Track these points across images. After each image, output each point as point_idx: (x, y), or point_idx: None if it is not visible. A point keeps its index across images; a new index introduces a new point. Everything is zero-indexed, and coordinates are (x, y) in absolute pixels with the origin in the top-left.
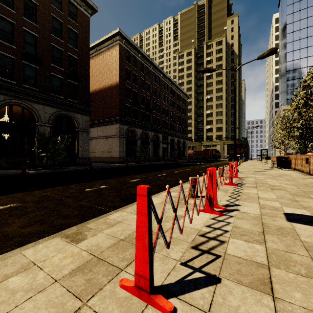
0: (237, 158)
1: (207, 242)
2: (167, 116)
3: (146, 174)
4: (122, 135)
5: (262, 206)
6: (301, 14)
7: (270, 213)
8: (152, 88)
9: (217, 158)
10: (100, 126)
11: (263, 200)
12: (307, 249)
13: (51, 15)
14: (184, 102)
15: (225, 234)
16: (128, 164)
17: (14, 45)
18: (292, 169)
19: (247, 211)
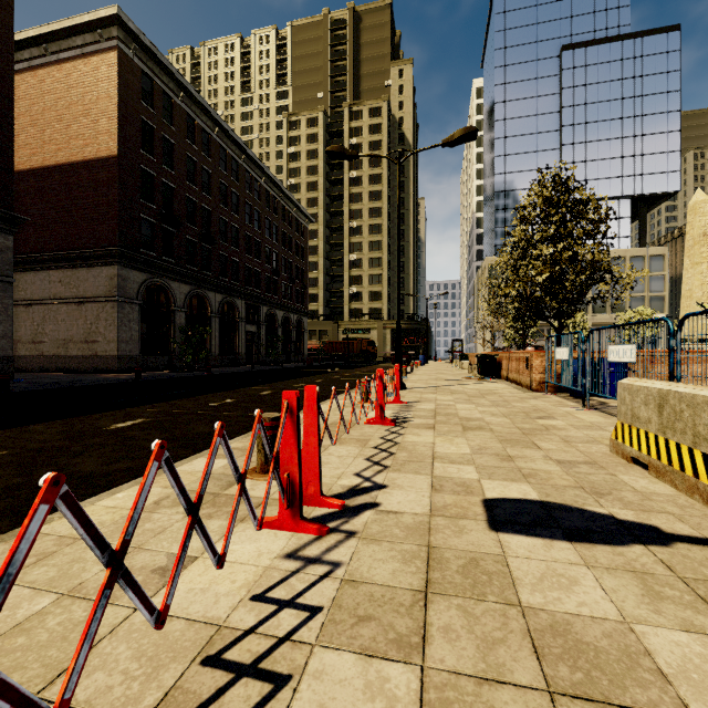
0: (410, 357)
1: (213, 705)
2: (258, 258)
3: (178, 403)
4: (130, 296)
5: (439, 484)
6: (517, 89)
7: (452, 507)
8: (219, 184)
9: (372, 358)
10: (57, 268)
11: (442, 464)
12: (537, 646)
13: None
14: (299, 230)
15: (305, 627)
16: (147, 374)
17: None
18: (504, 379)
19: (400, 505)
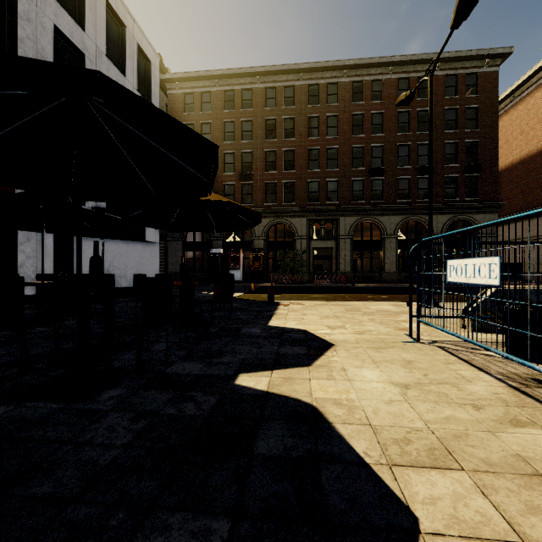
0: None
1: None
2: None
3: None
4: None
5: None
6: None
7: None
8: None
9: None
10: (520, 221)
11: None
12: None
13: (443, 110)
14: None
15: None
16: None
17: (410, 164)
18: None
19: None
